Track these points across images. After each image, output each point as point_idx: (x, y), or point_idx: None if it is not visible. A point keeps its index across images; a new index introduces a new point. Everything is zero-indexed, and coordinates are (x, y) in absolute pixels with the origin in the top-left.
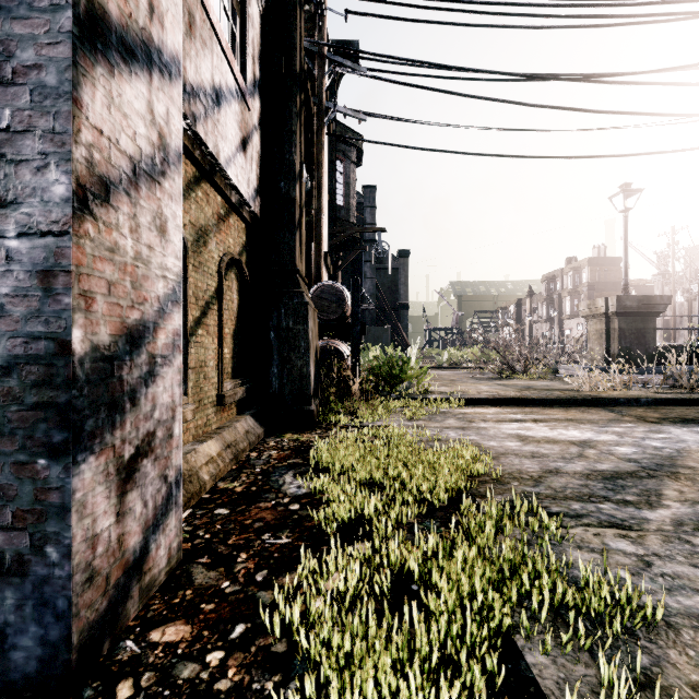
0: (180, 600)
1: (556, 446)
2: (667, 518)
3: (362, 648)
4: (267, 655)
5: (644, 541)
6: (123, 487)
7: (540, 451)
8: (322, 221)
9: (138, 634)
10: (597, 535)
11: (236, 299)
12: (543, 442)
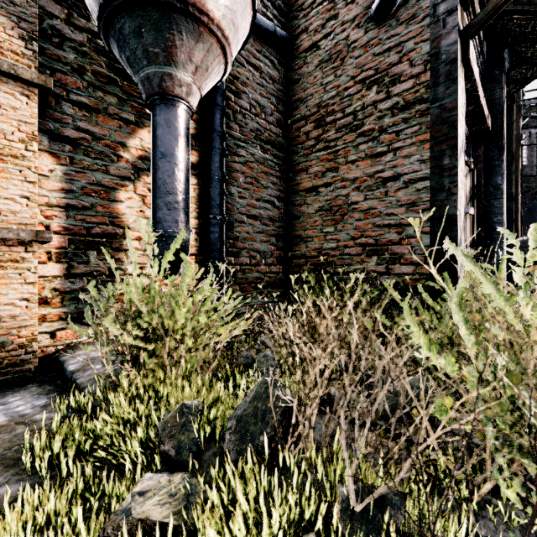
0: None
1: None
2: None
3: None
4: None
5: None
6: None
7: None
8: (519, 200)
9: None
10: None
11: None
12: None
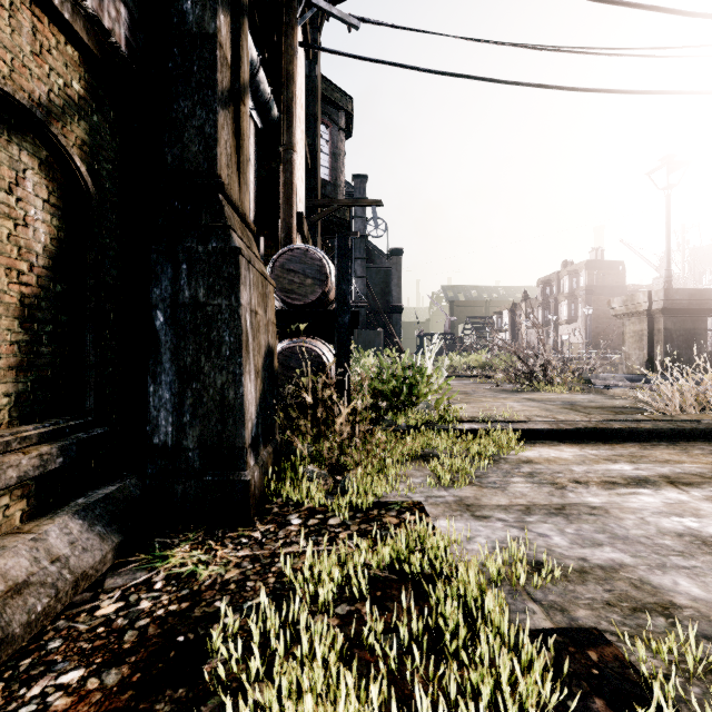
0: None
1: None
2: None
3: None
4: None
5: None
6: None
7: None
8: (294, 163)
9: None
10: None
11: (44, 224)
12: None
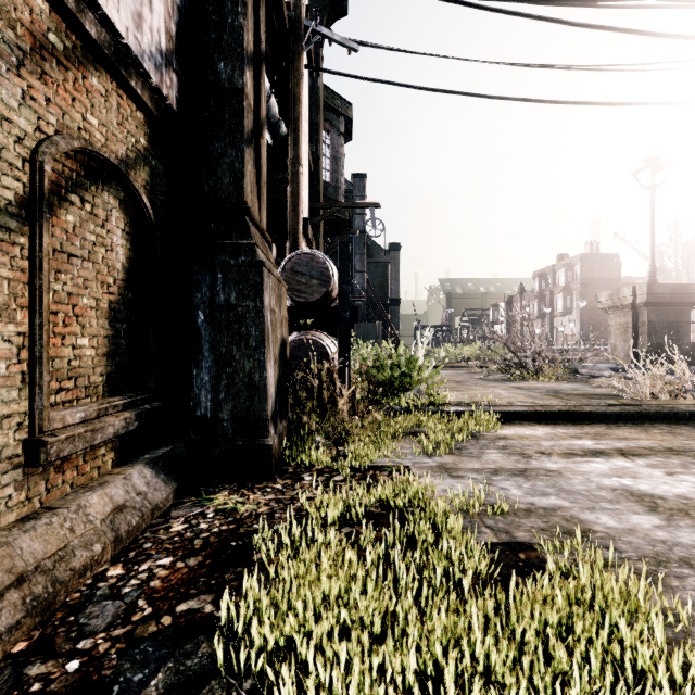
0: None
1: None
2: None
3: None
4: None
5: None
6: None
7: None
8: (300, 175)
9: None
10: None
11: (122, 247)
12: None
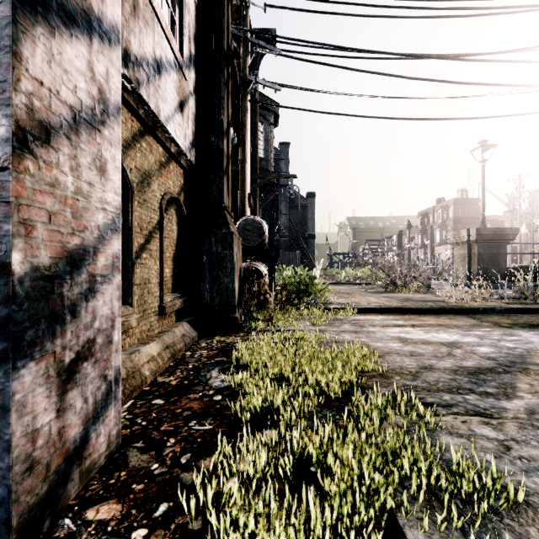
0: (115, 480)
1: (430, 346)
2: (522, 407)
3: (263, 530)
4: (184, 533)
5: (504, 427)
6: (64, 387)
7: (417, 351)
8: (246, 169)
9: (75, 512)
10: (465, 422)
11: (175, 230)
12: (419, 343)
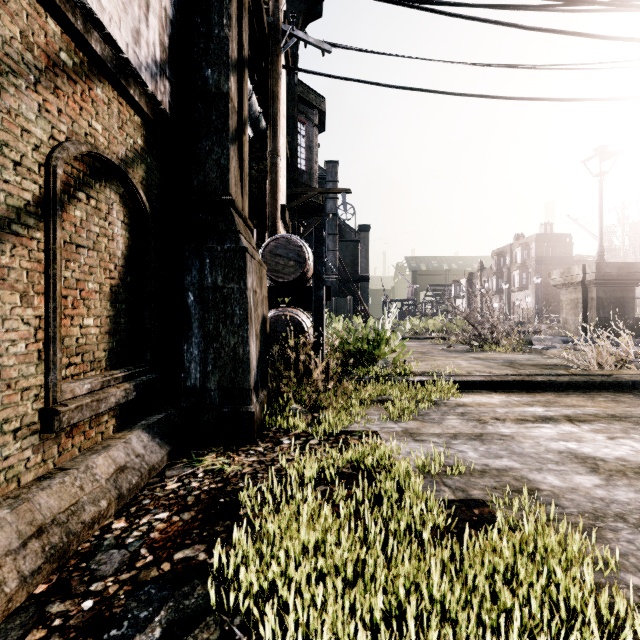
0: None
1: None
2: None
3: None
4: None
5: None
6: None
7: None
8: (278, 165)
9: None
10: None
11: (121, 237)
12: (634, 476)
